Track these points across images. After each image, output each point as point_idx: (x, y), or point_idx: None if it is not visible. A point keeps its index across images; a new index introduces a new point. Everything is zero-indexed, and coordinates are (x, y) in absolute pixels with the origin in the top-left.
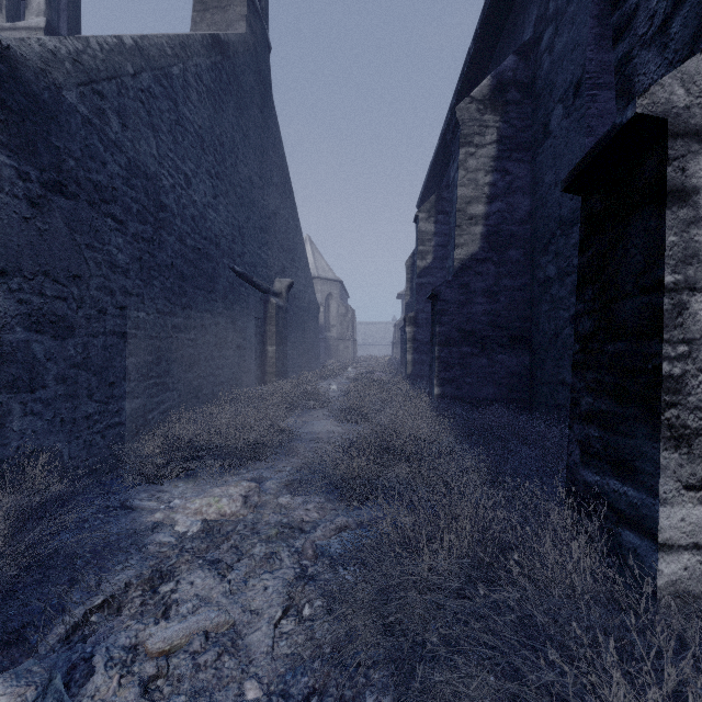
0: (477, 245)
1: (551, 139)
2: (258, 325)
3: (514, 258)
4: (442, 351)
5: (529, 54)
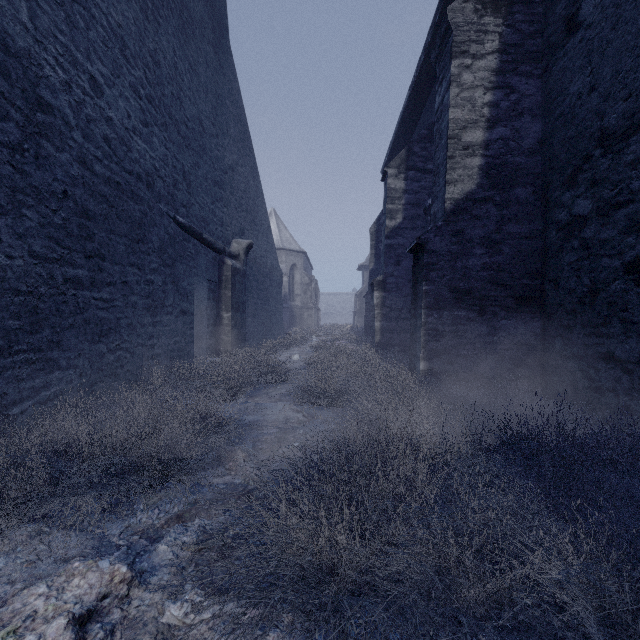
0: (474, 181)
1: (581, 32)
2: (211, 288)
3: (522, 197)
4: (430, 315)
5: None
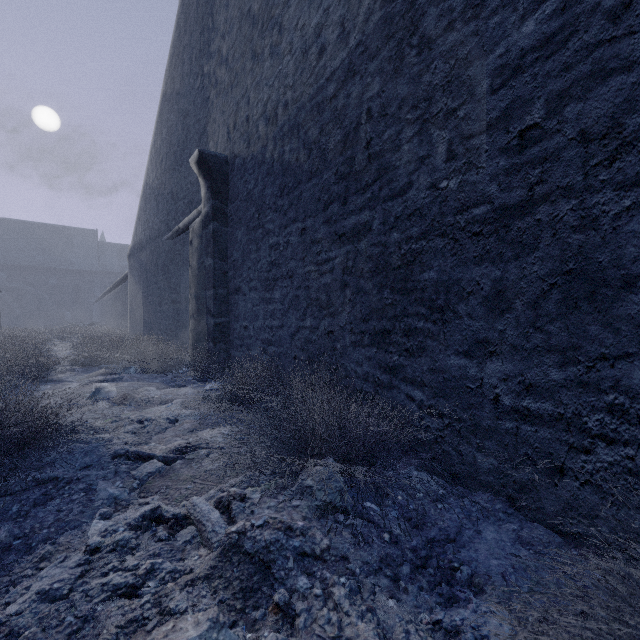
0: None
1: None
2: None
3: None
4: None
5: None
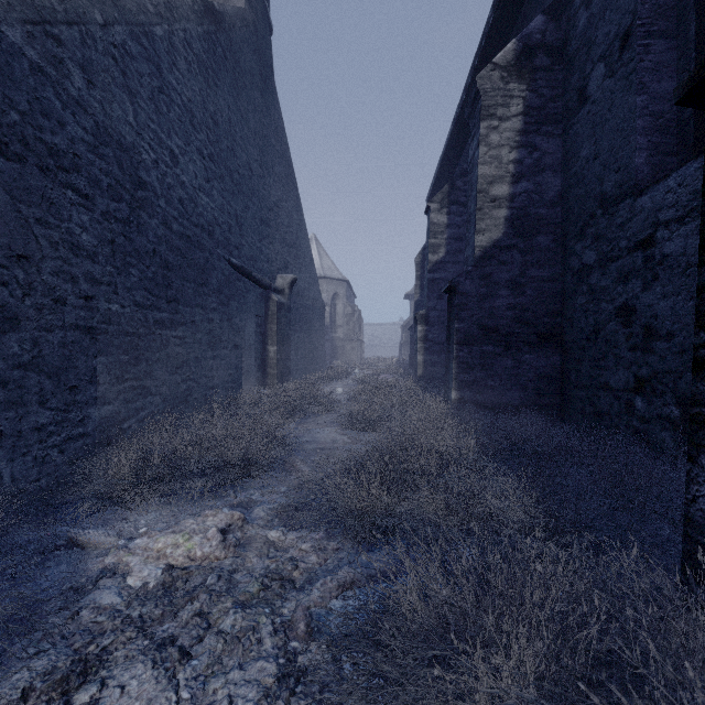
0: (501, 230)
1: (589, 106)
2: (258, 323)
3: (543, 245)
4: (461, 350)
5: (560, 13)
